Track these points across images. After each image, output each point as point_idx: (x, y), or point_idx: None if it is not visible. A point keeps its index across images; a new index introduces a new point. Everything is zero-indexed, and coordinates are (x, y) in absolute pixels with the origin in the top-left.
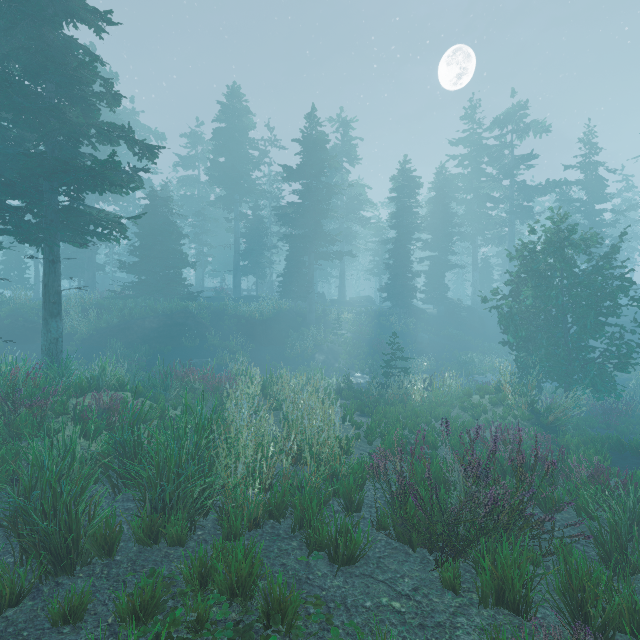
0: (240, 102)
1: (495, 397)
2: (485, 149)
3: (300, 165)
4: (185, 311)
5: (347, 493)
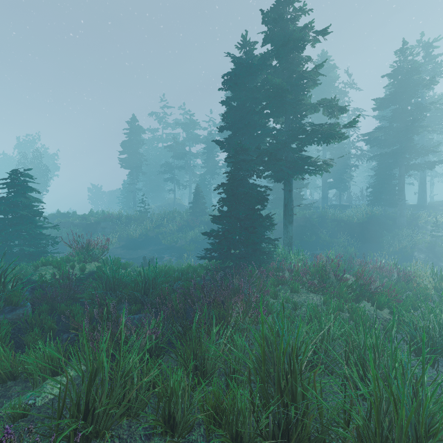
0: (327, 63)
1: None
2: None
3: (392, 94)
4: (304, 217)
5: None
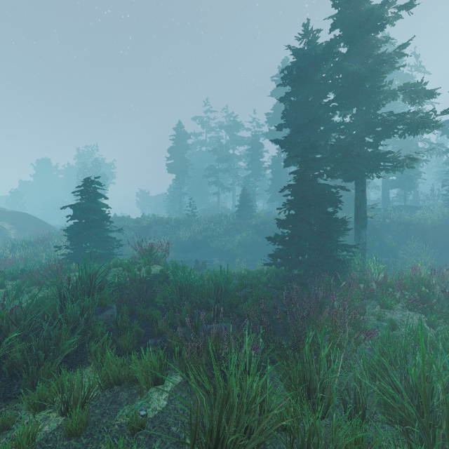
0: (389, 46)
1: None
2: None
3: None
4: None
5: None
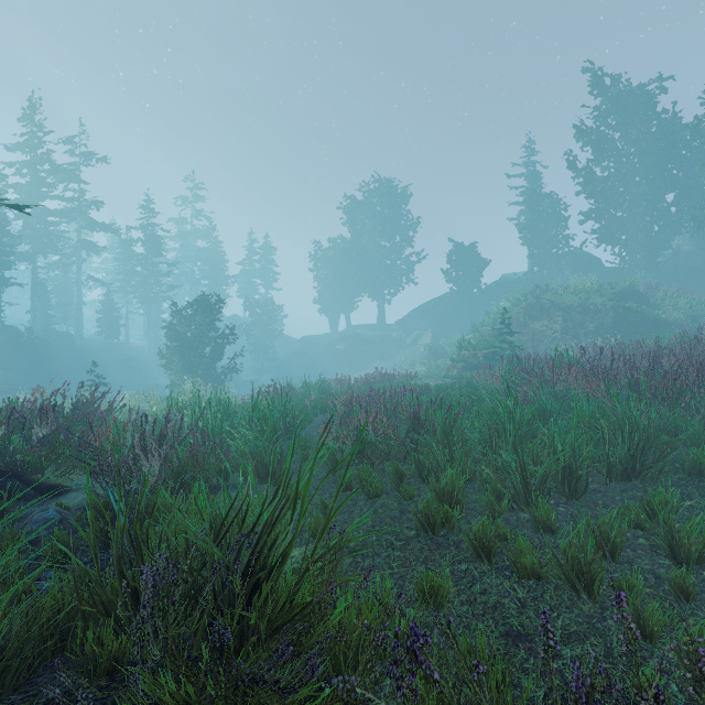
0: None
1: None
2: (51, 163)
3: None
4: None
5: None
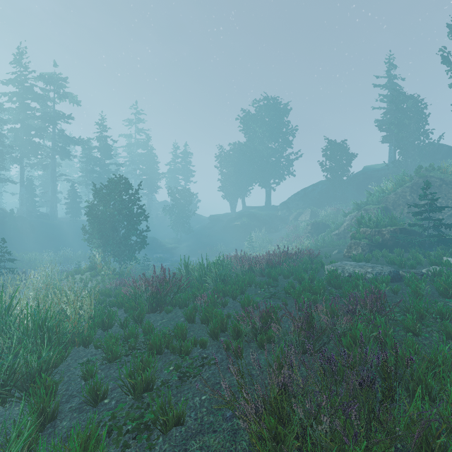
0: None
1: (94, 272)
2: (32, 93)
3: None
4: None
5: (108, 314)
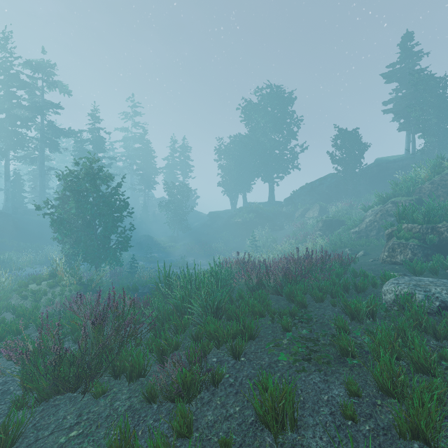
0: None
1: (52, 281)
2: (18, 80)
3: None
4: None
5: None
